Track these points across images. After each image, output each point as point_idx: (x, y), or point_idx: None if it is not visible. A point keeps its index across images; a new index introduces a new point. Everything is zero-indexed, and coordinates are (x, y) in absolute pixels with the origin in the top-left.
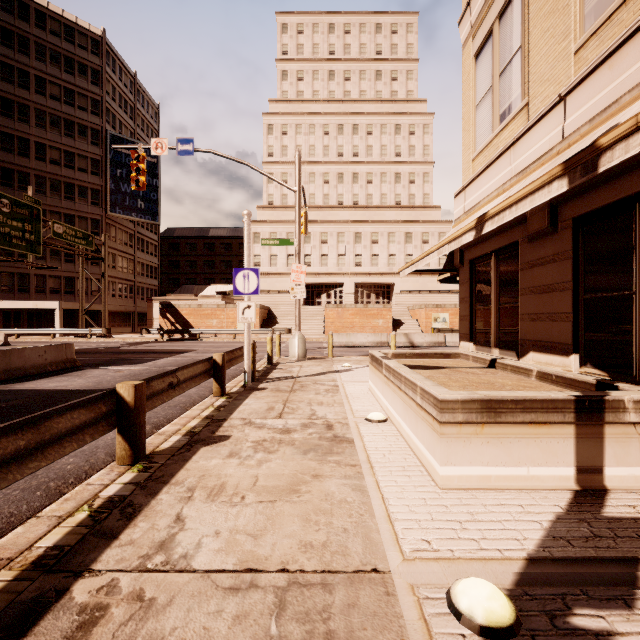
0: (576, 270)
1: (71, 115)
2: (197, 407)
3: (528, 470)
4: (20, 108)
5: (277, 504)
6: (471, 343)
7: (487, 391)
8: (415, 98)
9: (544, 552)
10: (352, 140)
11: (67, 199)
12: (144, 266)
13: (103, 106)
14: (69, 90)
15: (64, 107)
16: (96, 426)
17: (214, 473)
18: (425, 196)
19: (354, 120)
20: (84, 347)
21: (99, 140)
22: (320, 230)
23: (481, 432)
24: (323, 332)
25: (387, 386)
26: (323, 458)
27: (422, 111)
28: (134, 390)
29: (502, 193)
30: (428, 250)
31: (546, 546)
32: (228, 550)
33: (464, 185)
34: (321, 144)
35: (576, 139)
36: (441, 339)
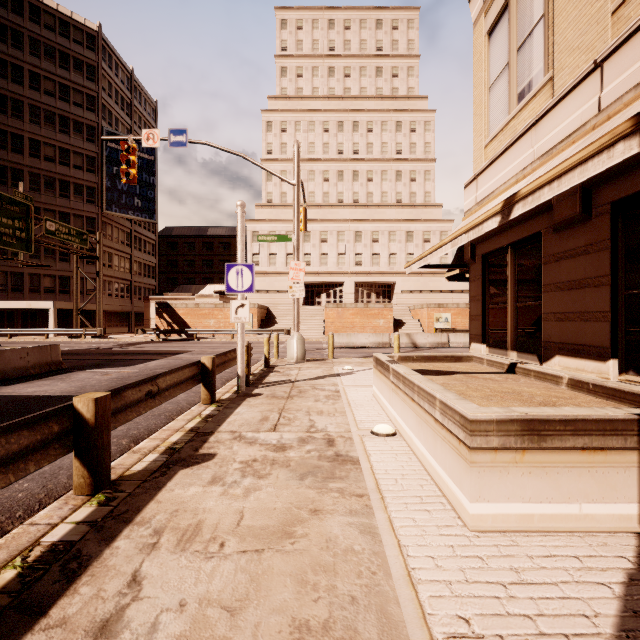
0: (615, 262)
1: (66, 111)
2: (182, 417)
3: (580, 507)
4: (14, 104)
5: (265, 555)
6: (484, 345)
7: (527, 408)
8: (416, 95)
9: (629, 639)
10: (352, 137)
11: (62, 197)
12: (141, 265)
13: (99, 102)
14: (64, 86)
15: (59, 103)
16: (46, 449)
17: (190, 507)
18: (426, 194)
19: (354, 117)
20: (76, 348)
21: (95, 137)
22: (320, 229)
23: (521, 460)
24: (323, 332)
25: (395, 394)
26: (323, 485)
27: (423, 108)
28: (94, 405)
29: (522, 179)
30: (440, 242)
31: (628, 628)
32: (193, 636)
33: (476, 173)
34: (321, 141)
35: (618, 109)
36: (444, 340)
